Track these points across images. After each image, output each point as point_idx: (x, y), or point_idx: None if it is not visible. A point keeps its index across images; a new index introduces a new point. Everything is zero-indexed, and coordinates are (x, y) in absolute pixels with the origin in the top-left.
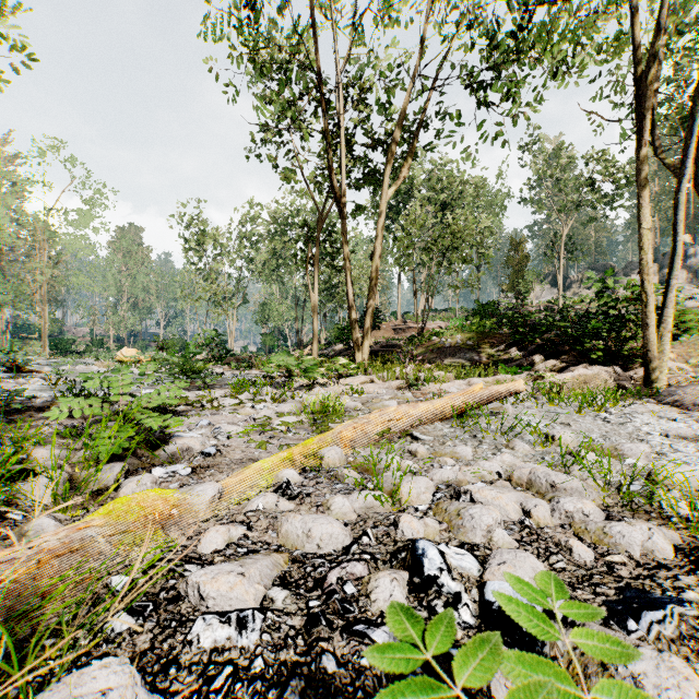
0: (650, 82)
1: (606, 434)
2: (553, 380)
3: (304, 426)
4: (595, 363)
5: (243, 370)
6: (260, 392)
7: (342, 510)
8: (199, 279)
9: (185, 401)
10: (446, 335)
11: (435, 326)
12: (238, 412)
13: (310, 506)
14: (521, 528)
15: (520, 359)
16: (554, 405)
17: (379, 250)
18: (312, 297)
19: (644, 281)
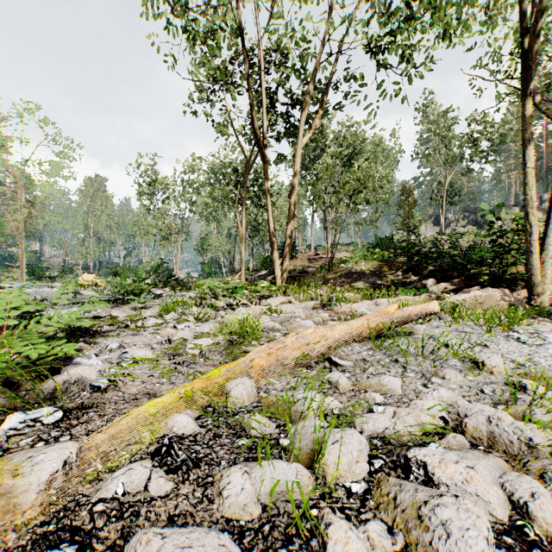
0: (536, 36)
1: (530, 357)
2: (452, 301)
3: (219, 348)
4: (480, 285)
5: (181, 292)
6: (186, 312)
7: (239, 499)
8: (147, 216)
9: (111, 321)
10: (351, 263)
11: (341, 256)
12: (159, 332)
13: (196, 485)
14: (523, 543)
15: (416, 283)
16: (459, 324)
17: (296, 189)
18: (241, 231)
19: (528, 213)
